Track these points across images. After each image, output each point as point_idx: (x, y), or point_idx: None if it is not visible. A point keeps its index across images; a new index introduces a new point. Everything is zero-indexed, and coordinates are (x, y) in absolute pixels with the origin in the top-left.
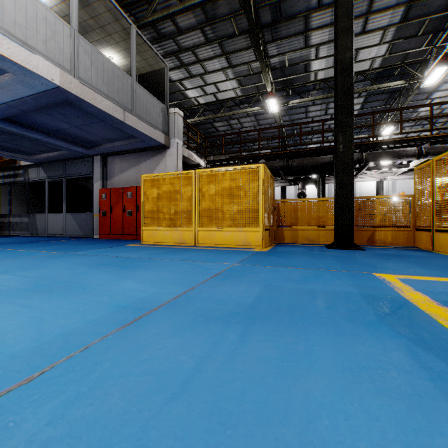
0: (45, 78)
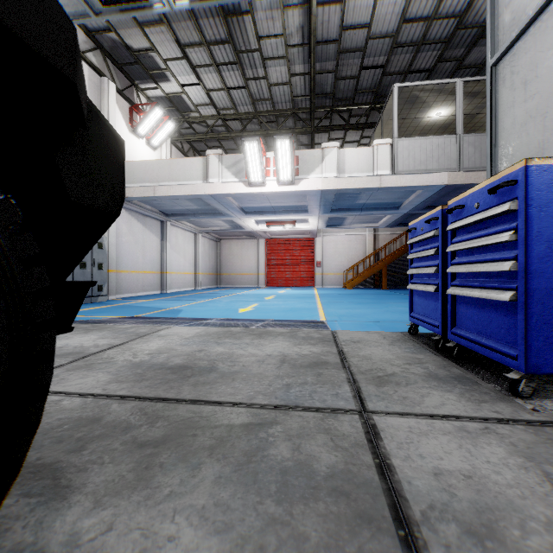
0: (437, 184)
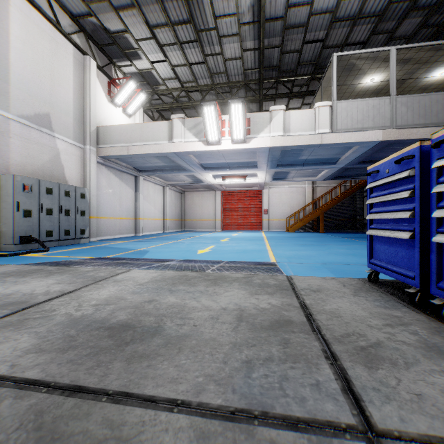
0: (373, 141)
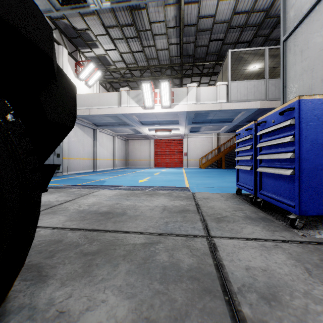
0: (254, 108)
